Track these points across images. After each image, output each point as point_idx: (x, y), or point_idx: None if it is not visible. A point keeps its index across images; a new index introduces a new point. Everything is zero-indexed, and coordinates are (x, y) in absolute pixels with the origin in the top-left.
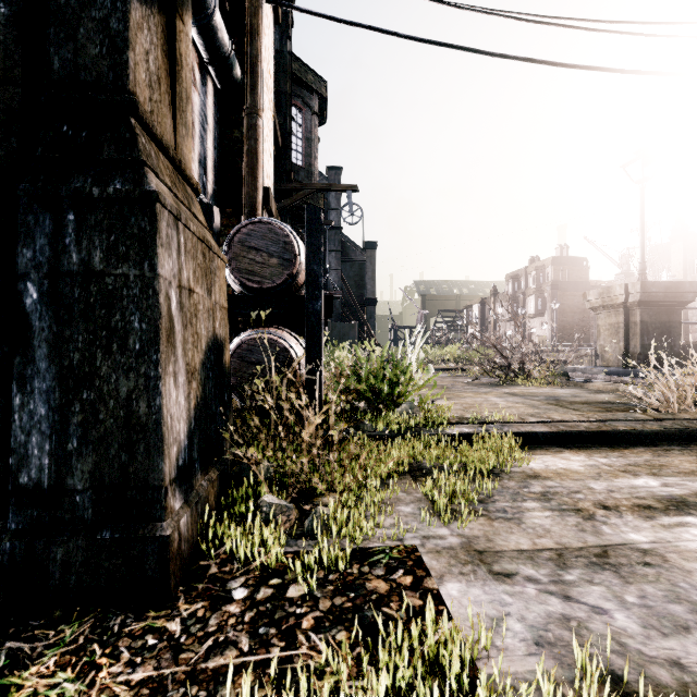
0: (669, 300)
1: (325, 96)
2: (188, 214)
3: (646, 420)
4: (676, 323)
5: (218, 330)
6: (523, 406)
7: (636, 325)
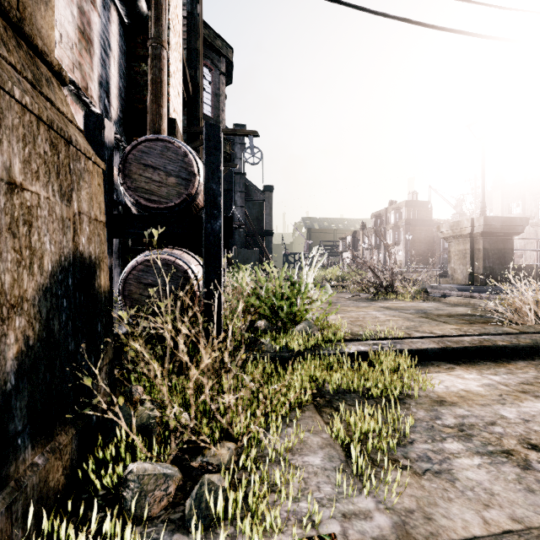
0: (504, 231)
1: (231, 59)
2: (27, 86)
3: (514, 334)
4: (509, 250)
5: (85, 247)
6: (400, 319)
7: (479, 251)
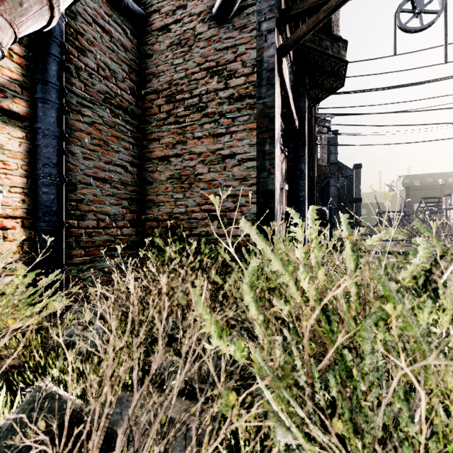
0: None
1: (329, 127)
2: None
3: None
4: None
5: None
6: None
7: None
